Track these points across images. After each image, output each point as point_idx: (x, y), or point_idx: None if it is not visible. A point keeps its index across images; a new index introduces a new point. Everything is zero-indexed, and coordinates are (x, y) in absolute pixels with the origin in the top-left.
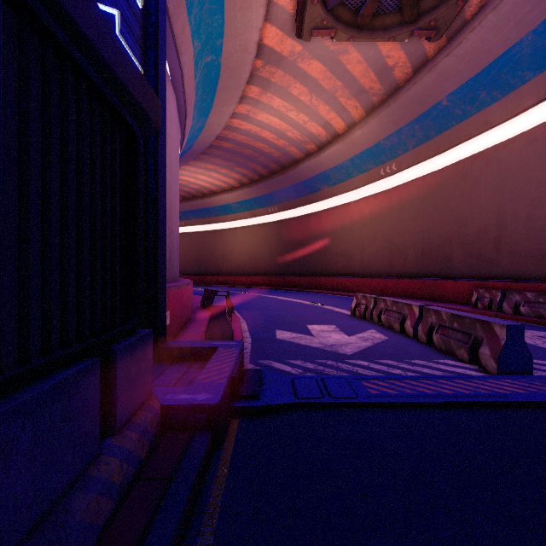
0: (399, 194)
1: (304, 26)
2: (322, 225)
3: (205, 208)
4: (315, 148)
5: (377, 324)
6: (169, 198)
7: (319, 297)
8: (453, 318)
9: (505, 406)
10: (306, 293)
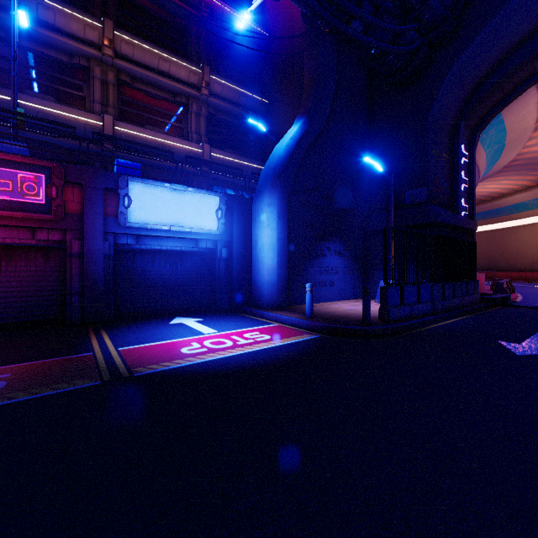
0: None
1: None
2: None
3: (493, 209)
4: None
5: None
6: None
7: None
8: None
9: None
10: None
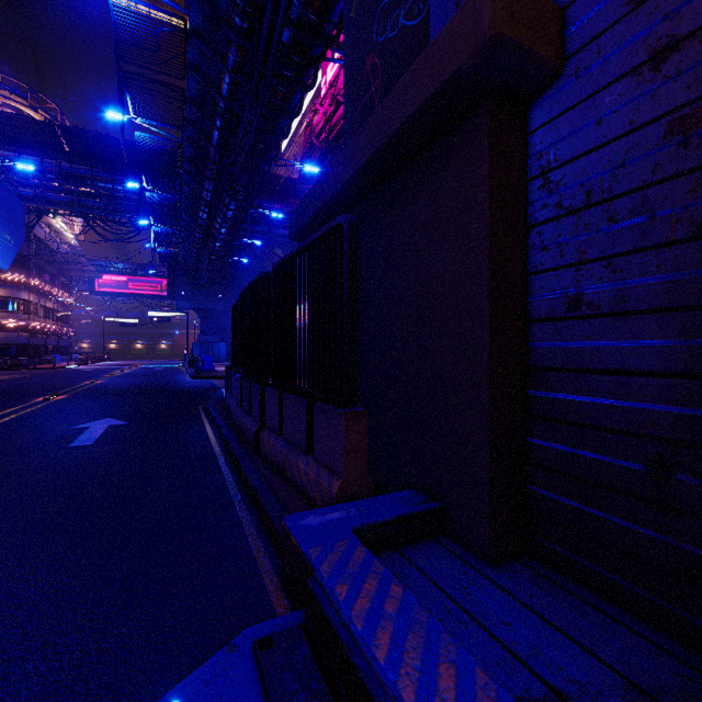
0: None
1: None
2: None
3: None
4: None
5: None
6: None
7: None
8: None
9: None
10: None
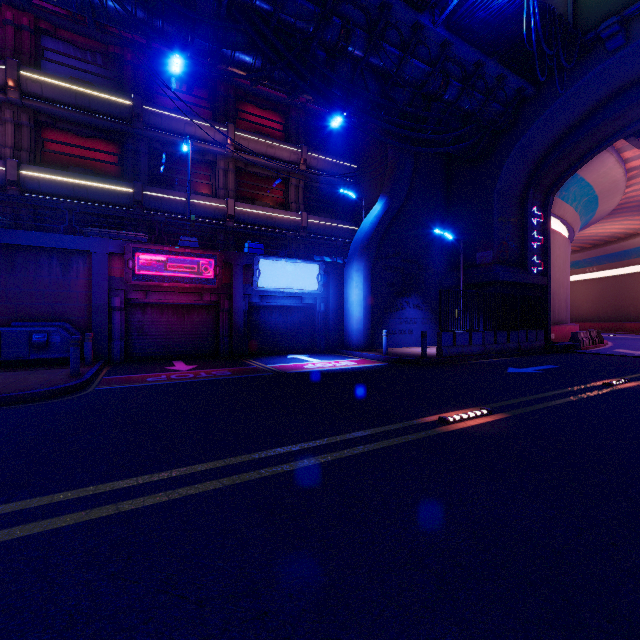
0: None
1: None
2: None
3: (621, 251)
4: None
5: None
6: (557, 285)
7: None
8: None
9: None
10: None
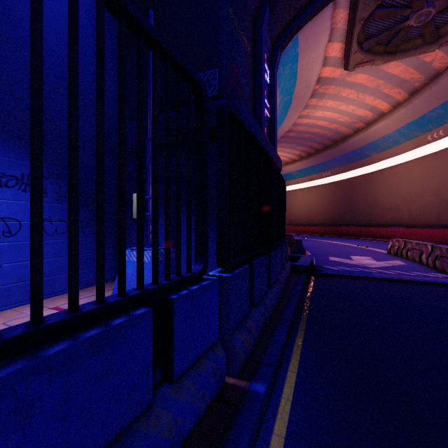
0: (447, 155)
1: (349, 65)
2: (371, 184)
3: None
4: (363, 125)
5: (404, 258)
6: None
7: (366, 242)
8: (447, 251)
9: (447, 285)
10: (355, 240)
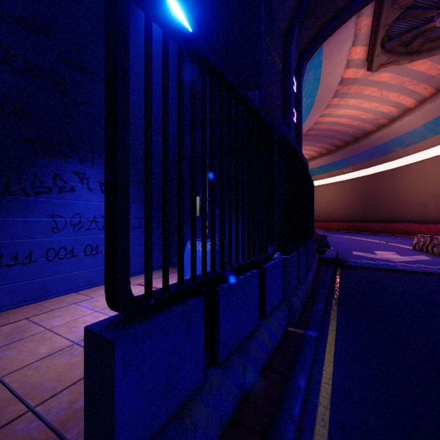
0: None
1: (372, 66)
2: (395, 180)
3: None
4: (386, 121)
5: (430, 254)
6: None
7: (390, 238)
8: None
9: None
10: (378, 236)
